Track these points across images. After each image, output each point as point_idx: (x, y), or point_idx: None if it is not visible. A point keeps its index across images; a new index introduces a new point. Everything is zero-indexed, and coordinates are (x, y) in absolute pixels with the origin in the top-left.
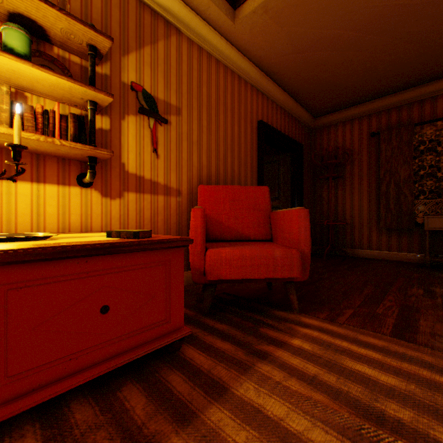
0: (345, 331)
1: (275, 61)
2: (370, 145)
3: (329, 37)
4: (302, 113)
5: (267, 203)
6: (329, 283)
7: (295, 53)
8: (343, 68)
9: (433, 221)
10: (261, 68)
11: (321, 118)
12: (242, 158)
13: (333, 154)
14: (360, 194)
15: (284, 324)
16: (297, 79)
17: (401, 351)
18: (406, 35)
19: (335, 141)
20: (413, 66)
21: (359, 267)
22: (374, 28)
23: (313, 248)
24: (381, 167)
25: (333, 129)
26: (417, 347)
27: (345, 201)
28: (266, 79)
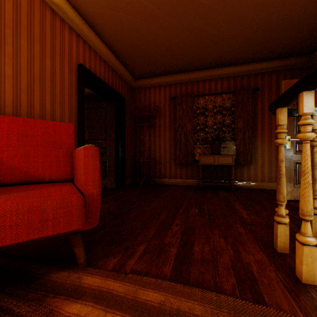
0: (126, 287)
1: (93, 11)
2: (171, 106)
3: (138, 4)
4: (125, 73)
5: (72, 141)
6: (136, 213)
7: (111, 9)
8: (151, 40)
9: (204, 159)
10: (80, 13)
11: (140, 81)
12: (58, 95)
13: (148, 109)
14: (165, 140)
15: (46, 305)
16: (117, 38)
17: (176, 308)
18: (189, 27)
19: (149, 100)
20: (194, 55)
21: (162, 193)
22: (169, 10)
23: (135, 179)
24: (177, 121)
25: (148, 91)
26: (191, 290)
27: (156, 144)
28: (88, 27)
